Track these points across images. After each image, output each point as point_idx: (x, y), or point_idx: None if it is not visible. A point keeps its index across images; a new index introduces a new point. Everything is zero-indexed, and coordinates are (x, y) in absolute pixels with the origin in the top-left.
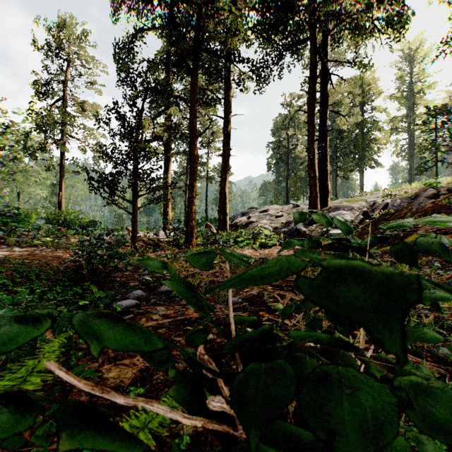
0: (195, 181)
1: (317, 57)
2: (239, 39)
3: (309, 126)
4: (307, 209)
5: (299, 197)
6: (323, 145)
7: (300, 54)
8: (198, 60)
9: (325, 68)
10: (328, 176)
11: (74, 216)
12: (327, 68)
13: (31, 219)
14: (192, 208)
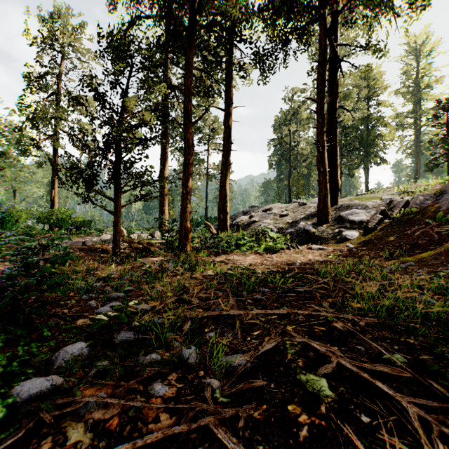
0: (191, 175)
1: (327, 39)
2: (241, 12)
3: (318, 116)
4: (315, 207)
5: (302, 195)
6: (333, 138)
7: (307, 39)
8: (193, 35)
9: (335, 53)
10: (337, 172)
11: (66, 215)
12: (337, 53)
13: (21, 218)
14: (186, 207)
